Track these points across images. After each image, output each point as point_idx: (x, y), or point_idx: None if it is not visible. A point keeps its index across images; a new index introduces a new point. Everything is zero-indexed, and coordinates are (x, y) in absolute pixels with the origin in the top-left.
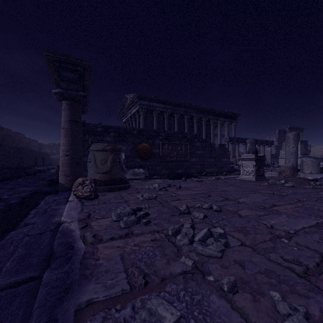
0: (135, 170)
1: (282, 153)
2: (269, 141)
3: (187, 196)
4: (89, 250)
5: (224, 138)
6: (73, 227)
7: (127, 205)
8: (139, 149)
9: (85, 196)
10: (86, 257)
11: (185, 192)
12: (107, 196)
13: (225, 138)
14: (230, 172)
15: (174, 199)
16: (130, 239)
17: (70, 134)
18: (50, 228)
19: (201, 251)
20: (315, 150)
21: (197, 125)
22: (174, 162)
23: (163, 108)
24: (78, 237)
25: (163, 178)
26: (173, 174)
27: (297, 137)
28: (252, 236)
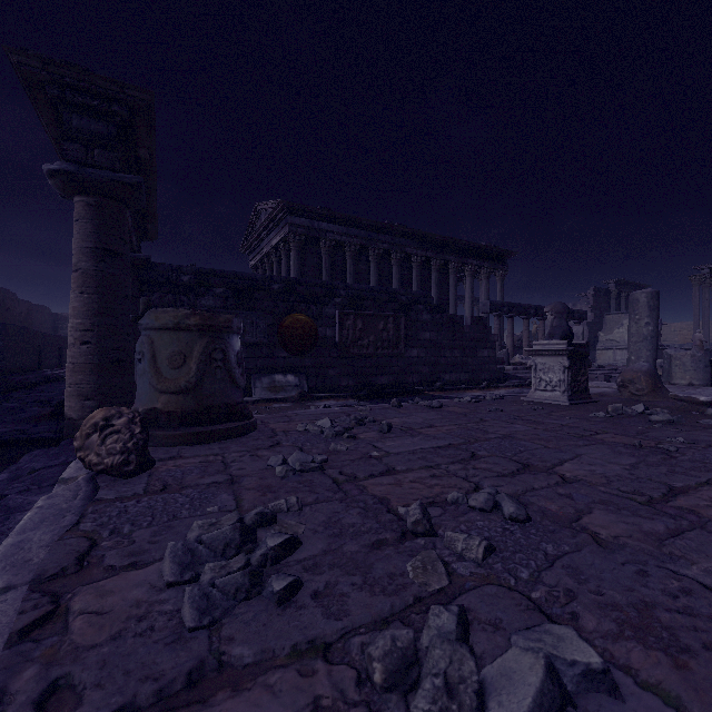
0: (275, 379)
1: (604, 338)
2: (577, 312)
3: (413, 456)
4: None
5: (481, 304)
6: None
7: (235, 496)
8: (285, 328)
9: (107, 465)
10: None
11: (406, 442)
12: (182, 459)
13: (484, 304)
14: (498, 382)
15: (378, 470)
16: None
17: (95, 285)
18: None
19: None
20: (668, 331)
21: (419, 275)
22: (370, 359)
23: (343, 235)
24: None
25: (343, 398)
26: (368, 387)
27: (656, 300)
28: (708, 673)
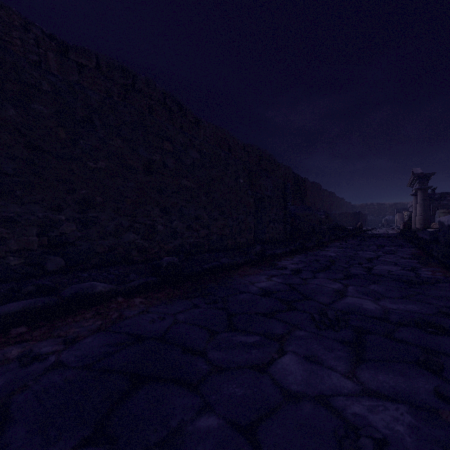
0: None
1: None
2: None
3: None
4: None
5: None
6: None
7: None
8: None
9: (437, 228)
10: None
11: None
12: None
13: None
14: None
15: None
16: None
17: (422, 205)
18: None
19: None
20: None
21: None
22: None
23: None
24: None
25: None
26: None
27: None
28: None
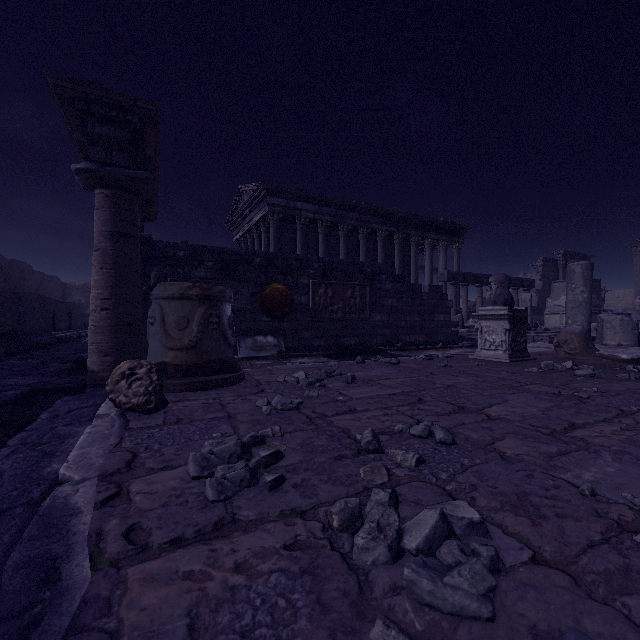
0: (257, 340)
1: (552, 303)
2: (526, 280)
3: (371, 400)
4: (100, 590)
5: (439, 274)
6: (82, 499)
7: (232, 427)
8: (265, 296)
9: (134, 404)
10: (80, 626)
11: (366, 390)
12: (188, 401)
13: (441, 274)
14: (452, 343)
15: (342, 410)
16: (227, 543)
17: (112, 262)
18: (30, 495)
19: (428, 595)
20: (612, 297)
21: (383, 247)
22: (339, 323)
23: (315, 213)
24: (81, 539)
25: (315, 356)
26: (337, 347)
27: (590, 271)
28: (553, 528)
